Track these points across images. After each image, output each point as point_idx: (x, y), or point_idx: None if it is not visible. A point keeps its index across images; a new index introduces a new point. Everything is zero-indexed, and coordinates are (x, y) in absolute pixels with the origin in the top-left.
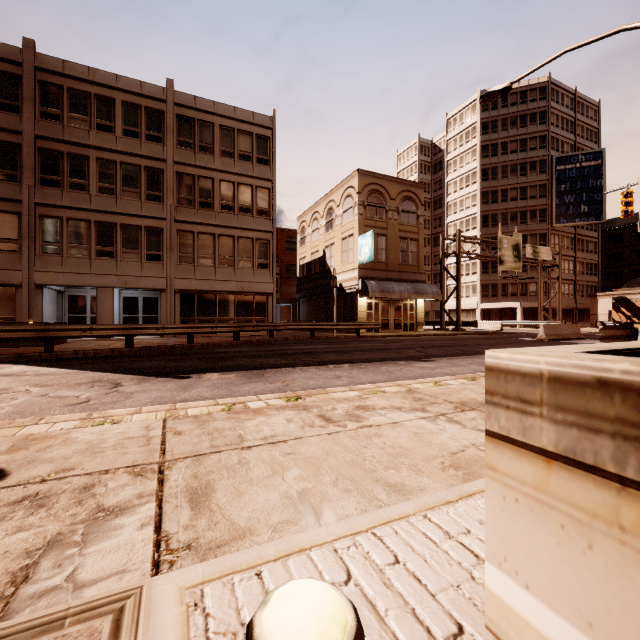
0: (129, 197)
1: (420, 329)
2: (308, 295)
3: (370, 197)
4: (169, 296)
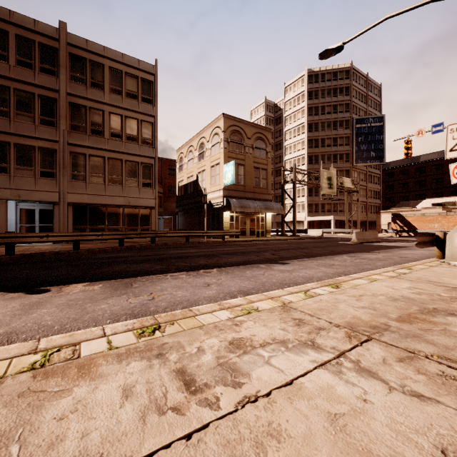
0: (23, 120)
1: (268, 235)
2: (185, 209)
3: (232, 135)
4: (62, 208)
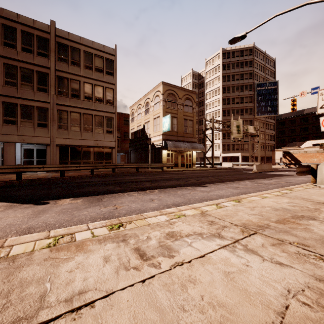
0: (26, 88)
1: (194, 167)
2: (135, 149)
3: (168, 97)
4: (52, 148)
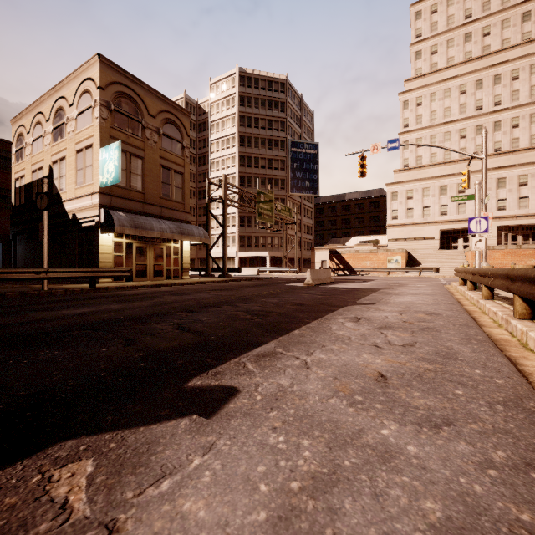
0: None
1: (186, 276)
2: (27, 230)
3: (119, 101)
4: None
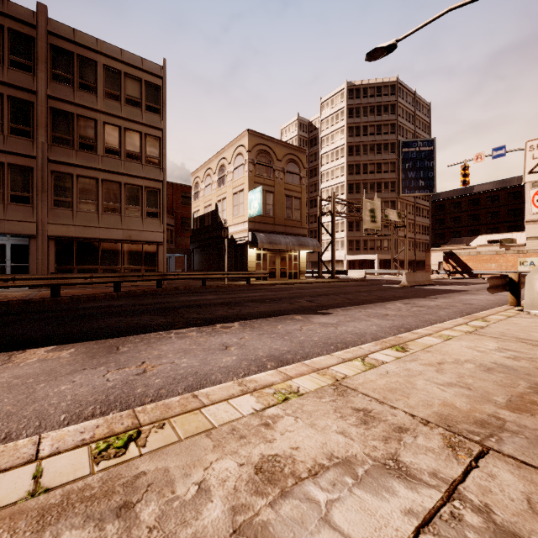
0: None
1: (302, 277)
2: (201, 246)
3: (259, 156)
4: (40, 243)
